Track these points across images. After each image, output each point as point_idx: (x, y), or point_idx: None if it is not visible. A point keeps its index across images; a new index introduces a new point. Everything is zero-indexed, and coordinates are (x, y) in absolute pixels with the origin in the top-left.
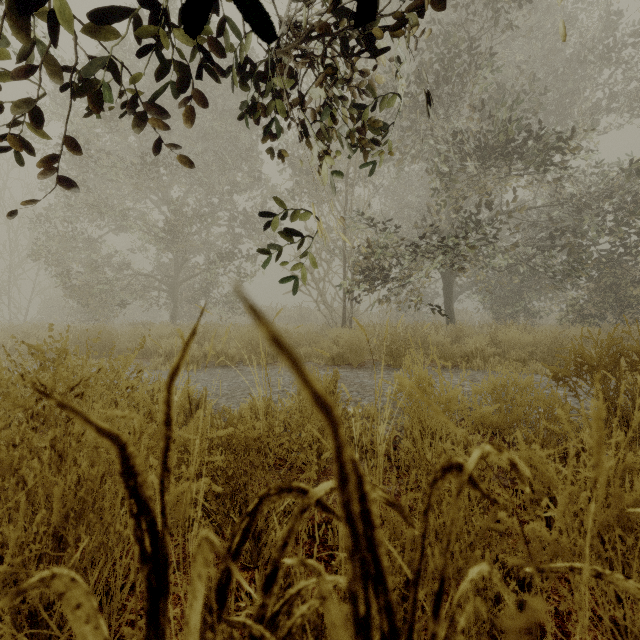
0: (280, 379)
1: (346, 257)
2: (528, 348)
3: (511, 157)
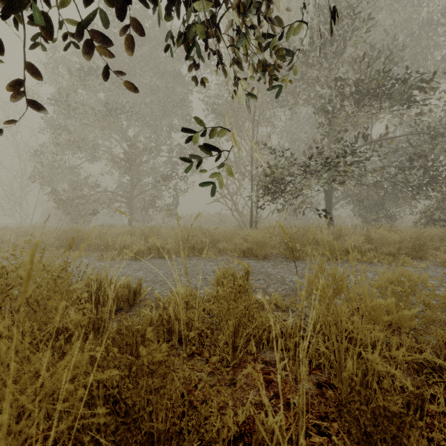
0: (203, 268)
1: (252, 177)
2: (396, 245)
3: (382, 97)
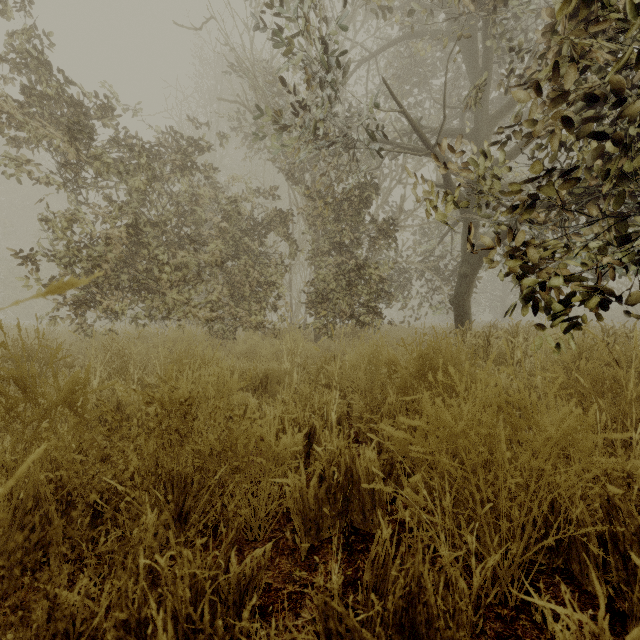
0: None
1: None
2: None
3: None
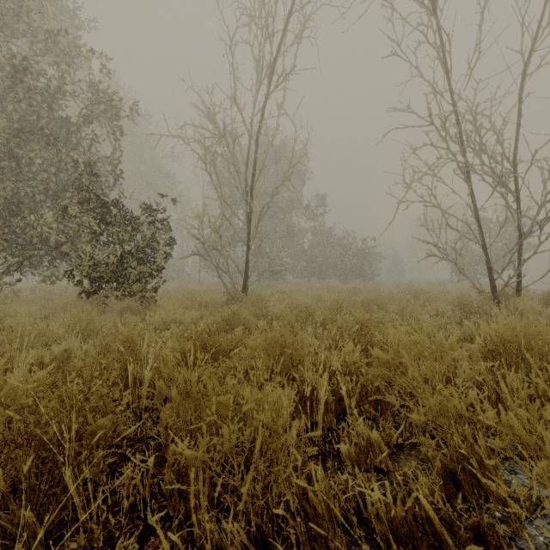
0: None
1: None
2: None
3: None
